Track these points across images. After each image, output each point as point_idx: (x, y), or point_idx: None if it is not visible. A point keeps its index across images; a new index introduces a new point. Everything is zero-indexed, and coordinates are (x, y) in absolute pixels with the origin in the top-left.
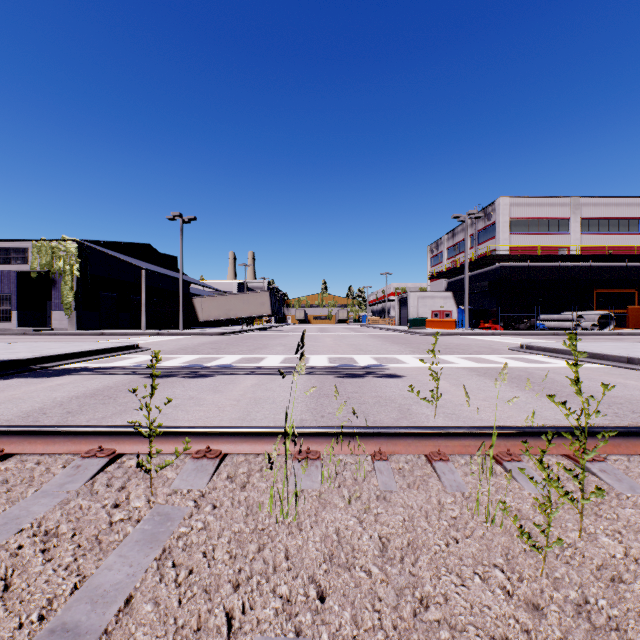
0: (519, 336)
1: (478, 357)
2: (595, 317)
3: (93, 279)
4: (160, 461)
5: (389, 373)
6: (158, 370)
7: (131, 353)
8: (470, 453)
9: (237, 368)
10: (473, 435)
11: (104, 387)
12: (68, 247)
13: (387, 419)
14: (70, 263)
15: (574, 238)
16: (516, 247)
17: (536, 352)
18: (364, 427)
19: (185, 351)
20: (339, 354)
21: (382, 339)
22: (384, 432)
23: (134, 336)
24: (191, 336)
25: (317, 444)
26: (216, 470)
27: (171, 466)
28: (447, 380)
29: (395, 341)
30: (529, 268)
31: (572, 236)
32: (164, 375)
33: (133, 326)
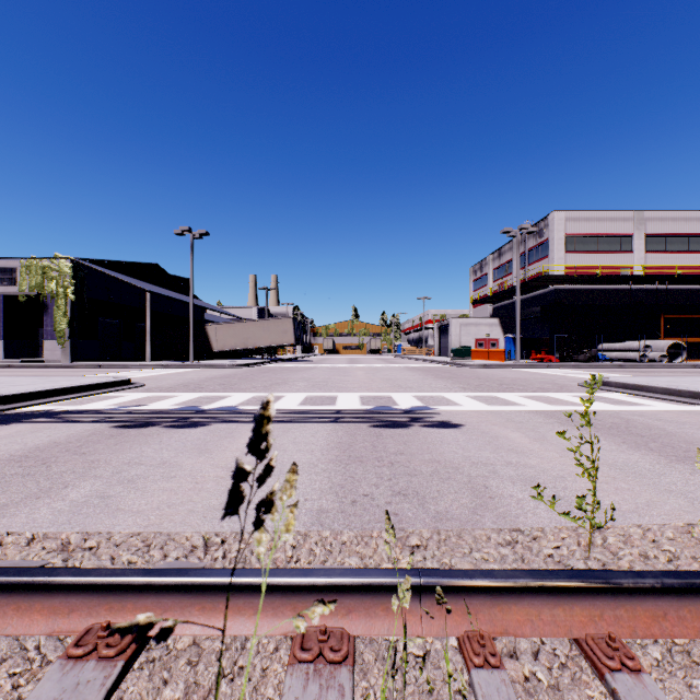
0: (580, 369)
1: (546, 396)
2: (664, 347)
3: (91, 303)
4: (2, 656)
5: (441, 420)
6: (139, 415)
7: (118, 390)
8: (672, 637)
9: (242, 412)
10: (671, 592)
11: (48, 443)
12: (61, 266)
13: (457, 509)
14: (64, 285)
15: (638, 257)
16: (572, 267)
17: (616, 389)
18: (440, 571)
19: (186, 388)
20: (373, 392)
21: (422, 372)
22: (484, 586)
23: (135, 369)
24: (201, 369)
25: (343, 610)
26: (107, 699)
27: (15, 677)
28: (522, 431)
29: (438, 375)
30: (587, 291)
31: (636, 255)
32: (142, 423)
33: (138, 357)
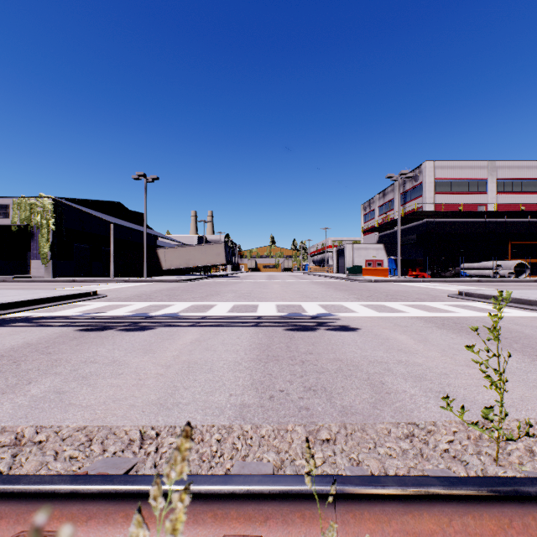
0: (447, 283)
1: (424, 305)
2: (511, 266)
3: (68, 232)
4: None
5: (341, 324)
6: (99, 320)
7: (86, 300)
8: None
9: (182, 318)
10: None
11: (22, 344)
12: (45, 204)
13: (360, 404)
14: (46, 218)
15: (491, 197)
16: (440, 204)
17: (478, 299)
18: (354, 478)
19: (139, 298)
20: (287, 301)
21: (325, 286)
22: (397, 495)
23: (102, 283)
24: (153, 283)
25: (261, 517)
26: None
27: None
28: (408, 334)
29: (337, 288)
30: (452, 223)
31: (489, 195)
32: (101, 327)
33: (105, 274)
